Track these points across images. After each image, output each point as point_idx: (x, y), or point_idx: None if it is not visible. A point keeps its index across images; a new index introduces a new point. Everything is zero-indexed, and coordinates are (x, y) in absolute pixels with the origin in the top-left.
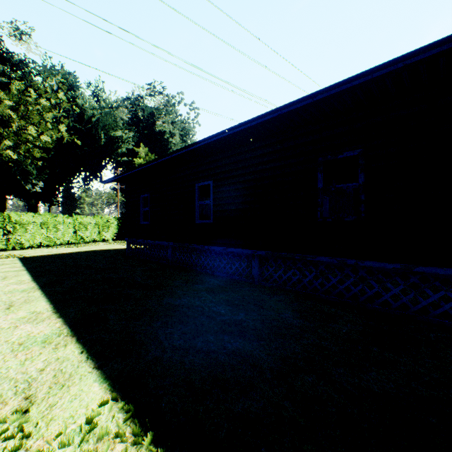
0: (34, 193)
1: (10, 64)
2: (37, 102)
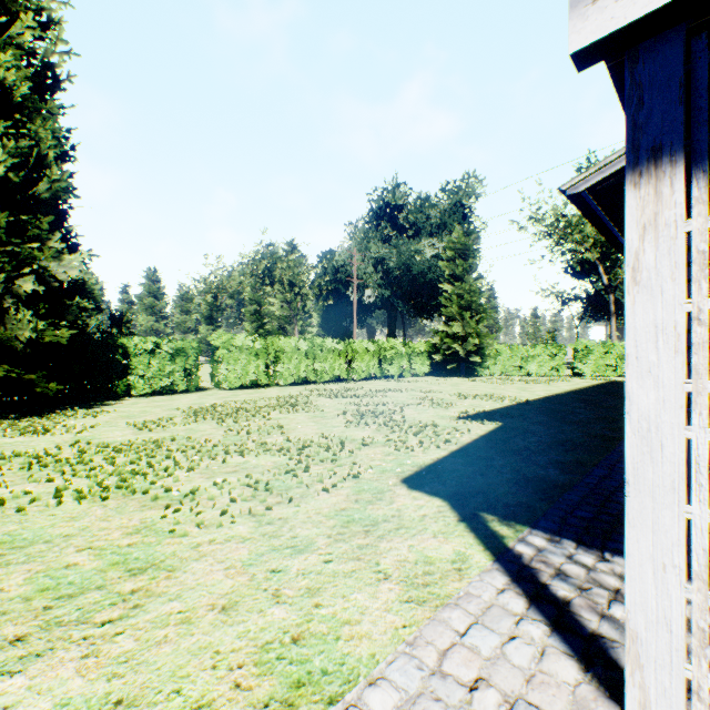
0: None
1: None
2: None
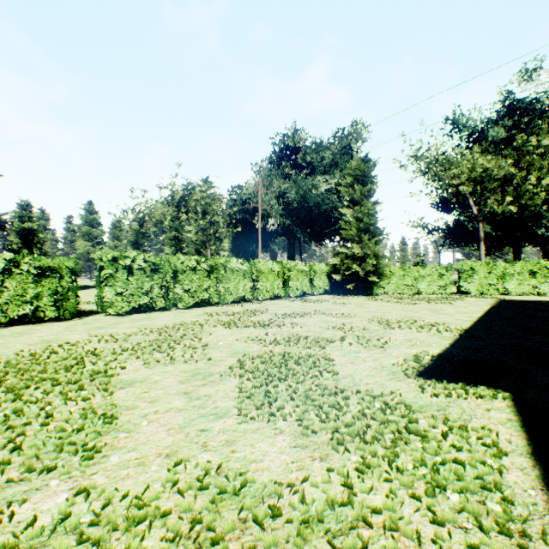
0: (548, 237)
1: (519, 111)
2: (547, 135)
